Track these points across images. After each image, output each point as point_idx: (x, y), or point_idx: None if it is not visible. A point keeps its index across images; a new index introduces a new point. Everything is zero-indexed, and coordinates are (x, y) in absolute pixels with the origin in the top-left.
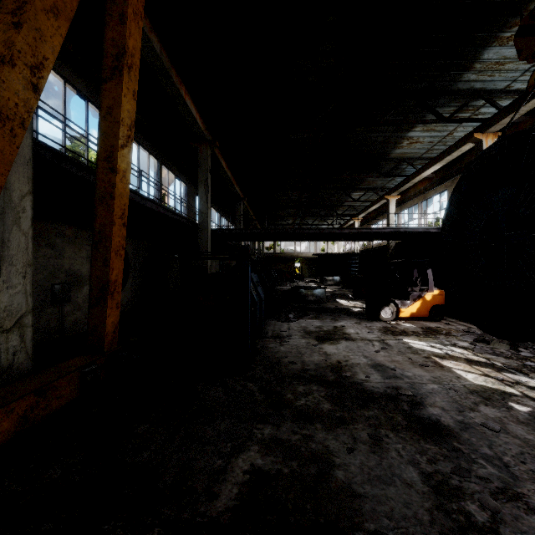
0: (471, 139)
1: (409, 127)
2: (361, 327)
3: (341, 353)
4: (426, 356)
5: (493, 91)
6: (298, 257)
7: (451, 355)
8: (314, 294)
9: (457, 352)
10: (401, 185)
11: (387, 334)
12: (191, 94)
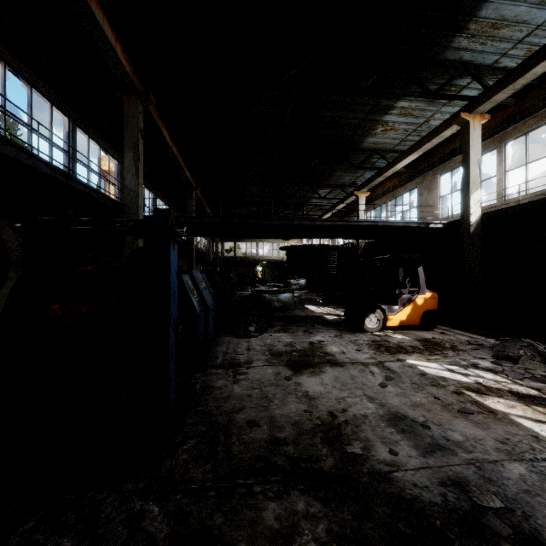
0: (458, 119)
1: (386, 108)
2: (345, 342)
3: (331, 392)
4: (456, 390)
5: (481, 66)
6: (261, 260)
7: (487, 386)
8: (280, 300)
9: (489, 379)
10: (372, 180)
11: (382, 352)
12: (111, 22)
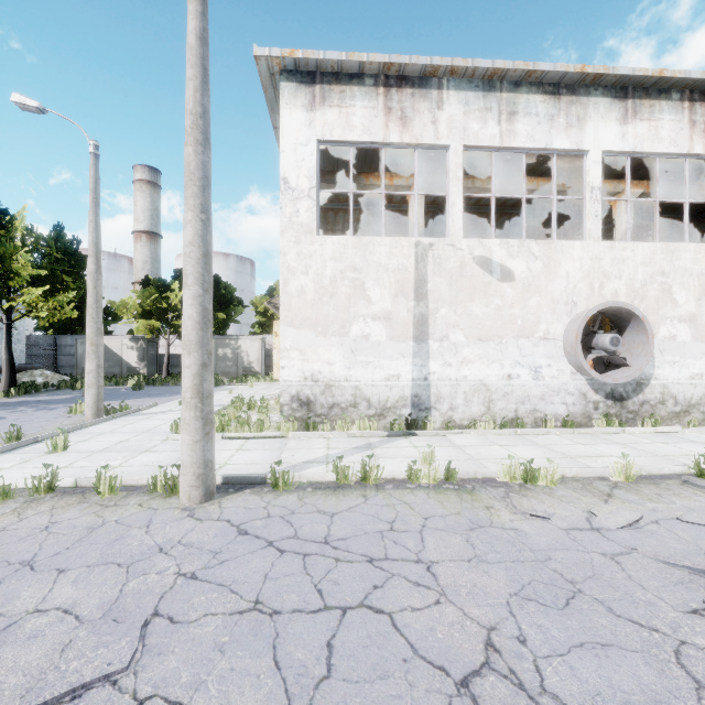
0: None
1: None
2: None
3: None
4: None
5: None
6: None
7: None
8: None
9: None
10: None
11: None
12: None
